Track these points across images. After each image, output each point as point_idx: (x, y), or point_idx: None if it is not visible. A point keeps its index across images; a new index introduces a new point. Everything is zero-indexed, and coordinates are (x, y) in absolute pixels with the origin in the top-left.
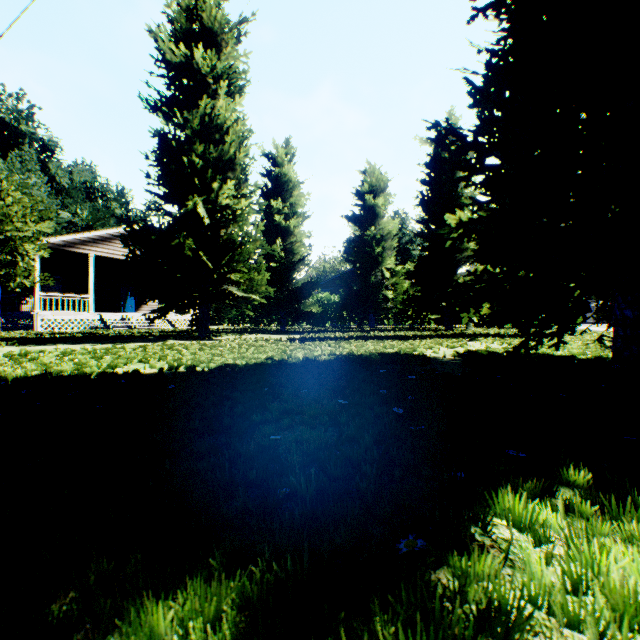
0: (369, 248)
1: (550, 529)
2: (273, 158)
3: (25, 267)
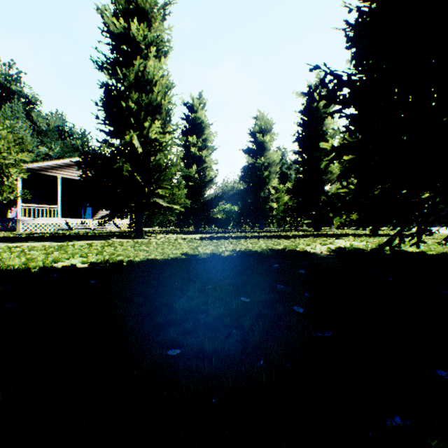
0: (259, 172)
1: None
2: (190, 106)
3: (9, 185)
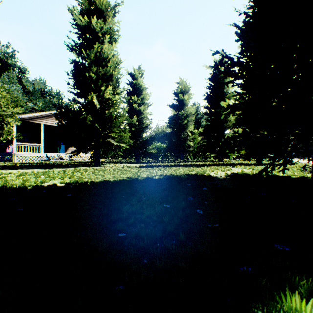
0: (180, 121)
1: None
2: (132, 75)
3: (8, 130)
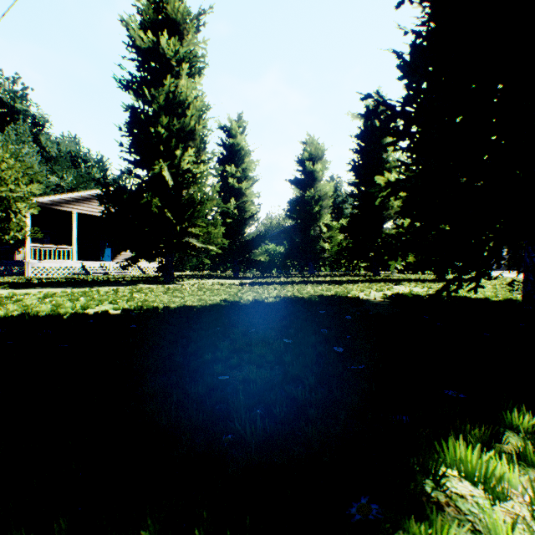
0: (309, 207)
1: (504, 482)
2: (228, 130)
3: (18, 222)
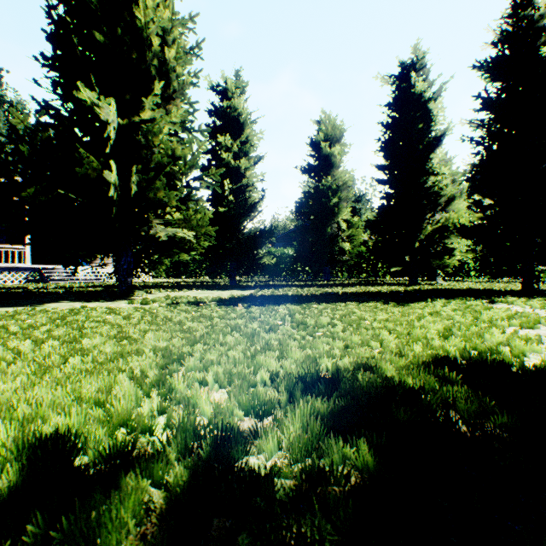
0: (324, 199)
1: None
2: (221, 92)
3: None
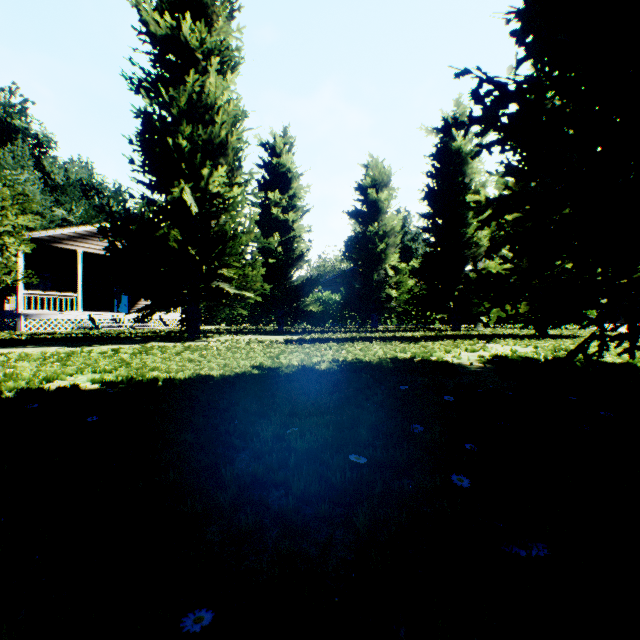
0: (372, 245)
1: None
2: (270, 148)
3: (5, 263)
